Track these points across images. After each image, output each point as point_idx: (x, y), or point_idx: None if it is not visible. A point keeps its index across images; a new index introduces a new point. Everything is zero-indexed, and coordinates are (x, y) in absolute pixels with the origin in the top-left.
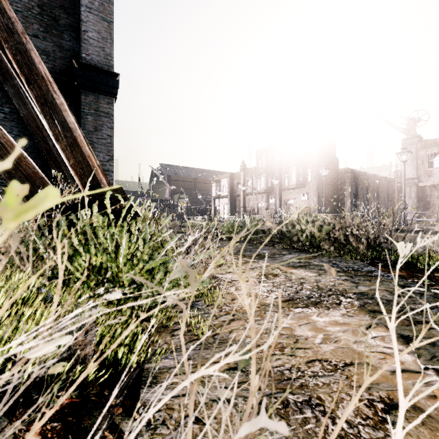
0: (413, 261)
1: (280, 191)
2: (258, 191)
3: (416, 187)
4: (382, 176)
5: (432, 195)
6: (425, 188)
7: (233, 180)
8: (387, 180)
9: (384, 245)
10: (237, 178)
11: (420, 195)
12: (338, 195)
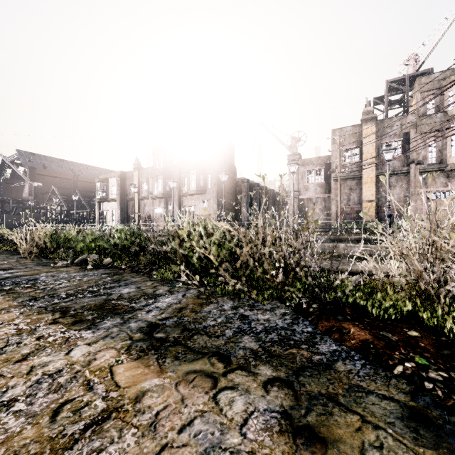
0: (358, 301)
1: (180, 197)
2: (155, 195)
3: (298, 199)
4: (271, 189)
5: (309, 207)
6: (304, 200)
7: (125, 180)
8: (274, 192)
9: (313, 274)
10: (130, 178)
11: (300, 206)
12: (236, 203)
